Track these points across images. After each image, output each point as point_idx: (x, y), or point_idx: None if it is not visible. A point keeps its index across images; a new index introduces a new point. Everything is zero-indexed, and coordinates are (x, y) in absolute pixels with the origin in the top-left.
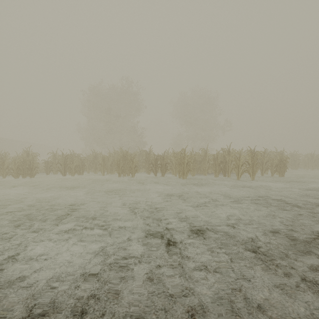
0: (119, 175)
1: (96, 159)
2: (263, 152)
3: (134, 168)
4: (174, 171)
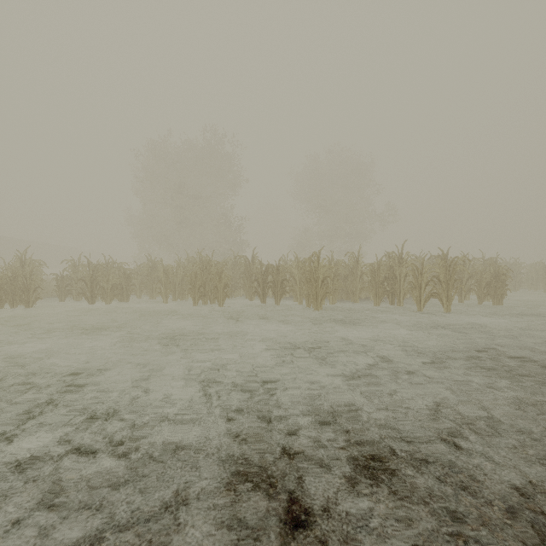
0: (195, 303)
1: (154, 272)
2: (468, 259)
3: (223, 290)
4: (298, 295)
